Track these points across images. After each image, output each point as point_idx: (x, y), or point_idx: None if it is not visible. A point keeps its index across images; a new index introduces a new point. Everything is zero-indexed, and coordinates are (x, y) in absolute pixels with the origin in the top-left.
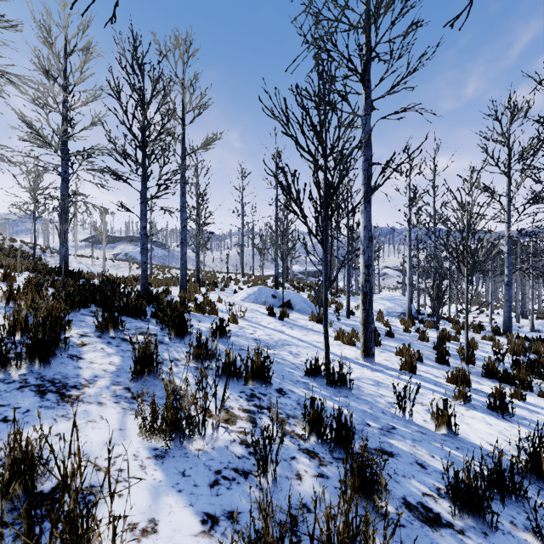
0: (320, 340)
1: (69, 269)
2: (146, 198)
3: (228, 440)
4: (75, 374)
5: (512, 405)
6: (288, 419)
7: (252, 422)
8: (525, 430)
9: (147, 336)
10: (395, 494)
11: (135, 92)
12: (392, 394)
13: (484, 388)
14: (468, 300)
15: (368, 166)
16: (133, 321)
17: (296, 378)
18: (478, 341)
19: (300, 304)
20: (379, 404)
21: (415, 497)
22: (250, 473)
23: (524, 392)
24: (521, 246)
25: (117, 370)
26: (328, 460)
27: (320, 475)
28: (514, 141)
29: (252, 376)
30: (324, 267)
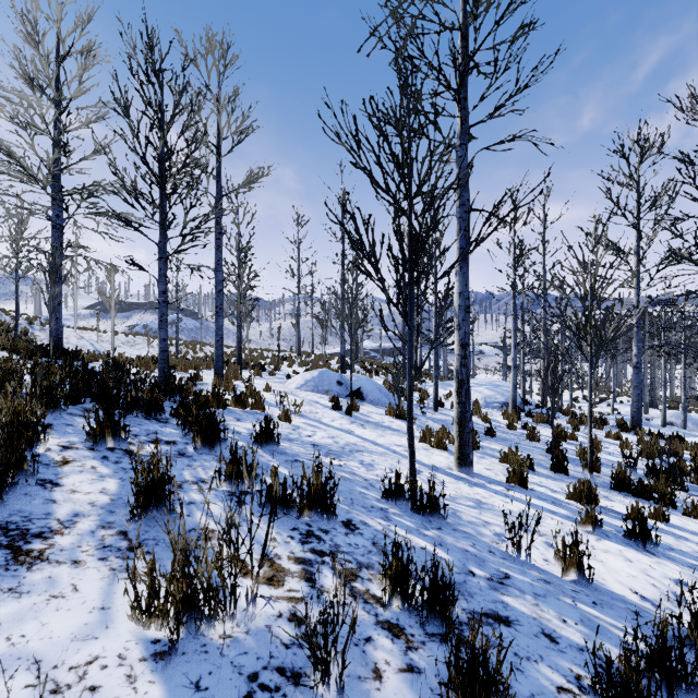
0: (400, 442)
1: (65, 346)
2: (166, 252)
3: (271, 615)
4: (43, 512)
5: (654, 530)
6: (360, 571)
7: (308, 579)
8: (676, 567)
9: (162, 445)
10: (519, 693)
11: (150, 107)
12: (499, 521)
13: (616, 506)
14: (584, 385)
15: (470, 210)
16: (144, 423)
17: (370, 502)
18: (602, 439)
19: (374, 393)
20: (484, 537)
21: (547, 696)
22: (302, 684)
23: (665, 509)
24: (650, 317)
25: (111, 502)
26: (419, 638)
27: (409, 668)
28: (645, 185)
29: (308, 504)
30: (408, 349)
